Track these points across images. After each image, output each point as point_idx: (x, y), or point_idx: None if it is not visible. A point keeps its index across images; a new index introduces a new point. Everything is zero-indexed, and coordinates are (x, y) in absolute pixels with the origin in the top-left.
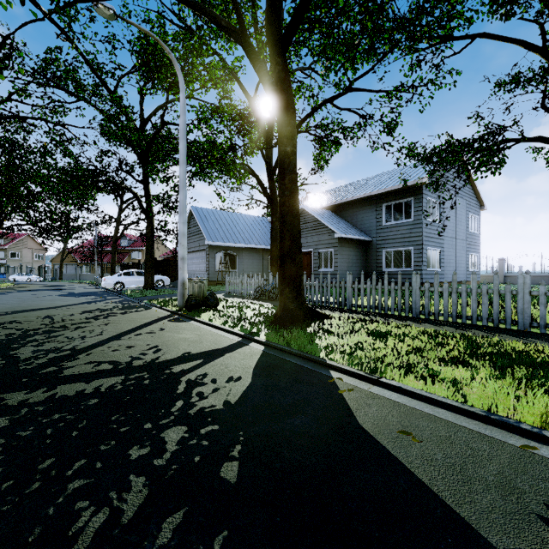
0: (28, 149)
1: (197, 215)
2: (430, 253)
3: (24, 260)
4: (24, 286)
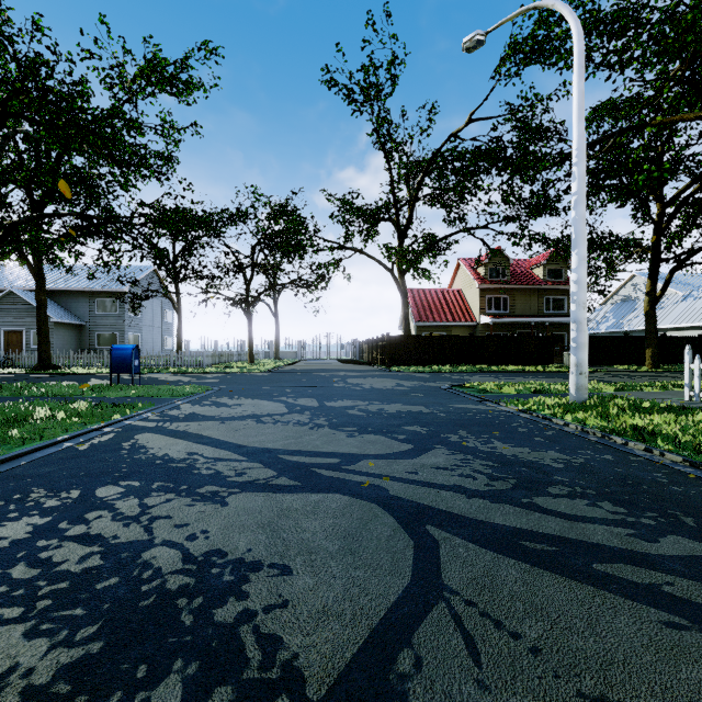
0: None
1: None
2: (132, 336)
3: None
4: None
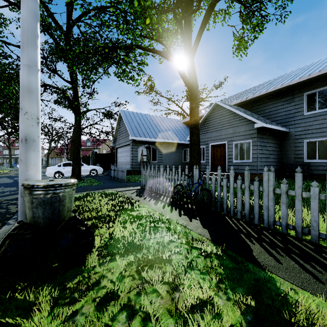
0: None
1: (124, 116)
2: None
3: None
4: (8, 173)
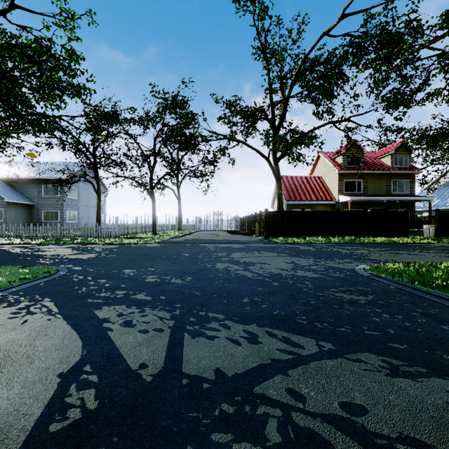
0: None
1: None
2: (70, 213)
3: None
4: None
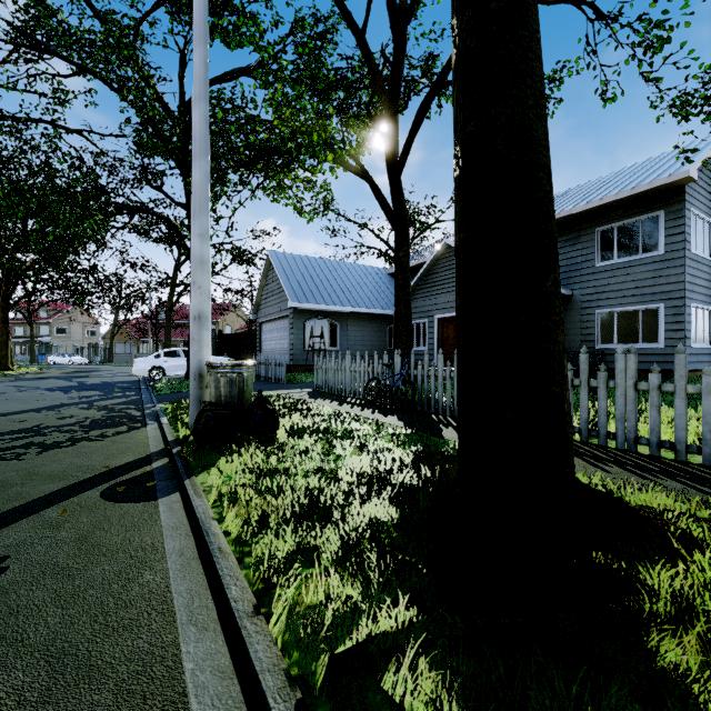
0: (28, 168)
1: (277, 263)
2: (695, 315)
3: (73, 337)
4: (44, 372)
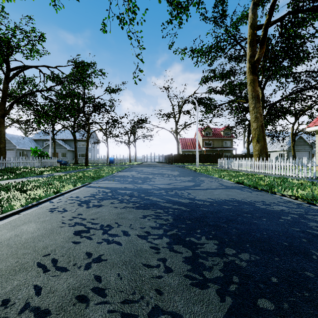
0: None
1: (8, 137)
2: (89, 154)
3: None
4: None
